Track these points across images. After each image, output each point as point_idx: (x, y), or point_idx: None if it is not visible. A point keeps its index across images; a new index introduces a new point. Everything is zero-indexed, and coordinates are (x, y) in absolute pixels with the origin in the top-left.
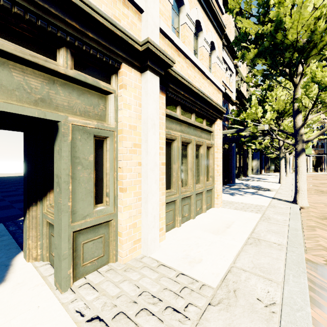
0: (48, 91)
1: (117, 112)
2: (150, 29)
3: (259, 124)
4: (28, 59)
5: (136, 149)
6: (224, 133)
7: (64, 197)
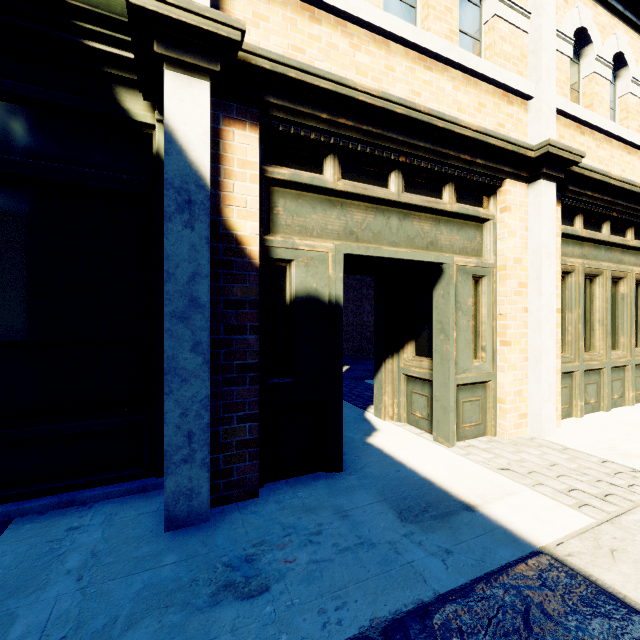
0: (435, 232)
1: (496, 242)
2: (544, 120)
3: None
4: (426, 206)
5: (521, 290)
6: None
7: (451, 345)
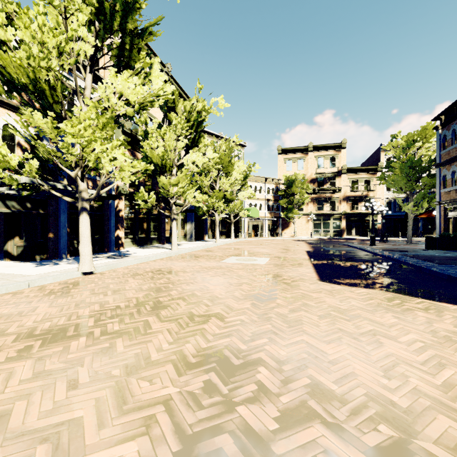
0: None
1: None
2: None
3: (16, 176)
4: None
5: None
6: None
7: None
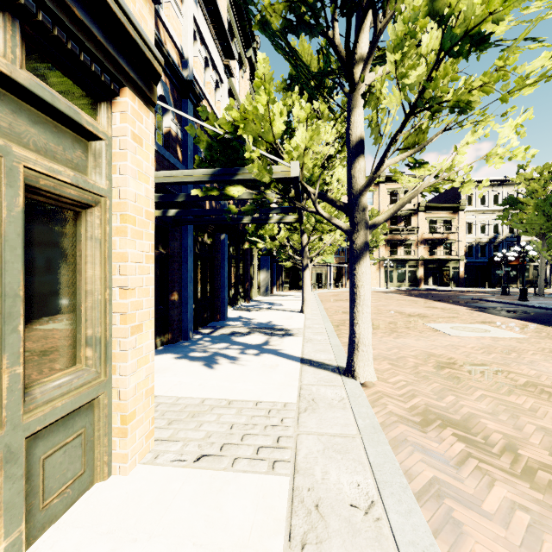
0: None
1: None
2: None
3: (278, 159)
4: None
5: None
6: (177, 178)
7: None
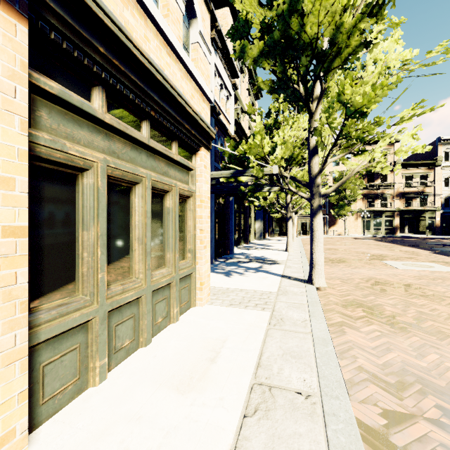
0: None
1: None
2: None
3: (266, 165)
4: None
5: None
6: (215, 175)
7: None
